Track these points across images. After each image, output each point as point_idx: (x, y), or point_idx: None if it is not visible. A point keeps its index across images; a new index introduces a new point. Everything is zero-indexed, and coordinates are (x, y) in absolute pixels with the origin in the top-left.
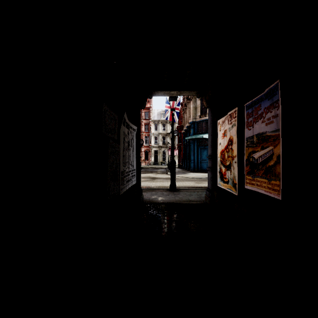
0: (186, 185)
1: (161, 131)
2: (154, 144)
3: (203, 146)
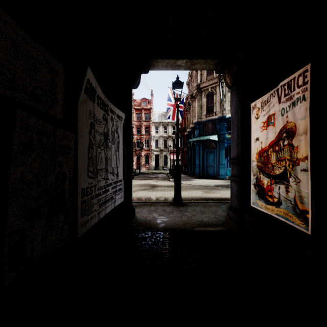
0: (192, 195)
1: (162, 134)
2: (155, 147)
3: (209, 149)
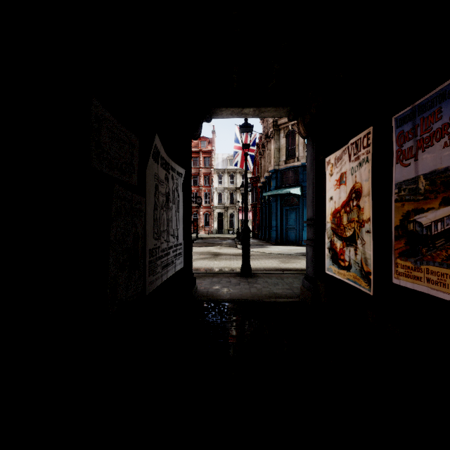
0: (265, 265)
1: (227, 185)
2: (217, 203)
3: (290, 206)
